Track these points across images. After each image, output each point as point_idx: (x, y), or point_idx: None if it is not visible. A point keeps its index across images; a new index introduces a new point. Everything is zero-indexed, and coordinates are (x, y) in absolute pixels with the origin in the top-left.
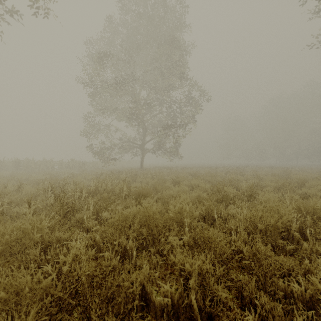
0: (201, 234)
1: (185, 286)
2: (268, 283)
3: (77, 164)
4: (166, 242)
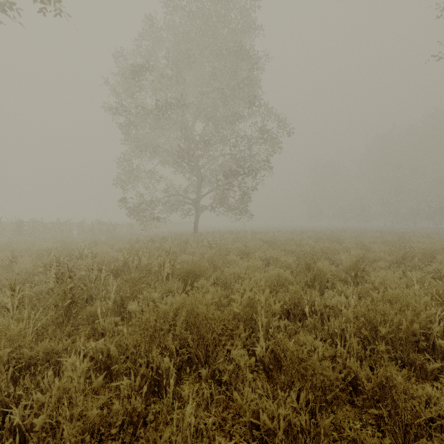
0: (289, 353)
1: None
2: None
3: (105, 227)
4: (227, 358)
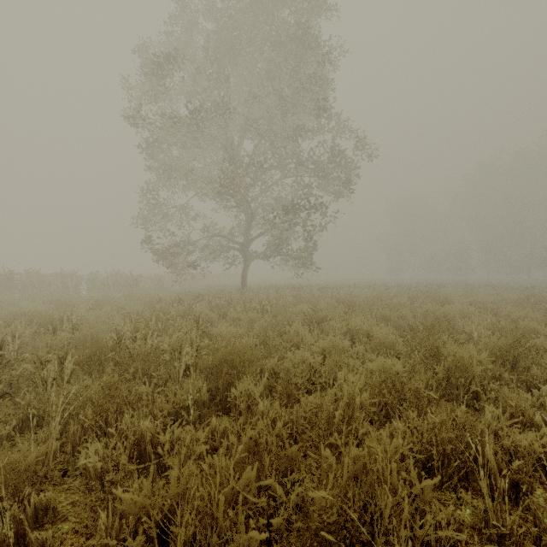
0: None
1: None
2: None
3: (124, 280)
4: None
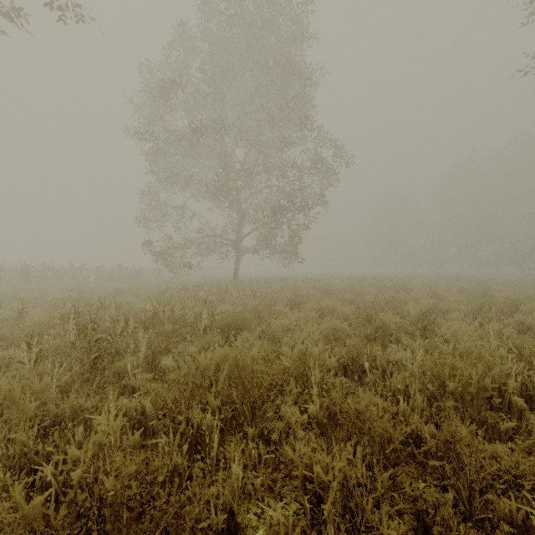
0: (345, 405)
1: (314, 510)
2: (476, 503)
3: (128, 273)
4: (276, 415)
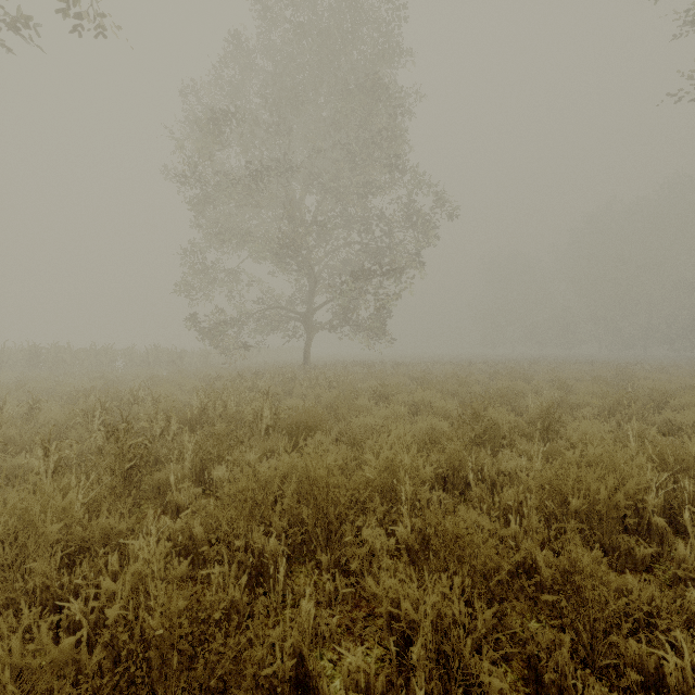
0: (440, 528)
1: (402, 655)
2: (599, 646)
3: (166, 356)
4: (356, 540)
